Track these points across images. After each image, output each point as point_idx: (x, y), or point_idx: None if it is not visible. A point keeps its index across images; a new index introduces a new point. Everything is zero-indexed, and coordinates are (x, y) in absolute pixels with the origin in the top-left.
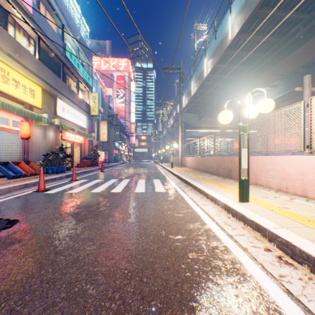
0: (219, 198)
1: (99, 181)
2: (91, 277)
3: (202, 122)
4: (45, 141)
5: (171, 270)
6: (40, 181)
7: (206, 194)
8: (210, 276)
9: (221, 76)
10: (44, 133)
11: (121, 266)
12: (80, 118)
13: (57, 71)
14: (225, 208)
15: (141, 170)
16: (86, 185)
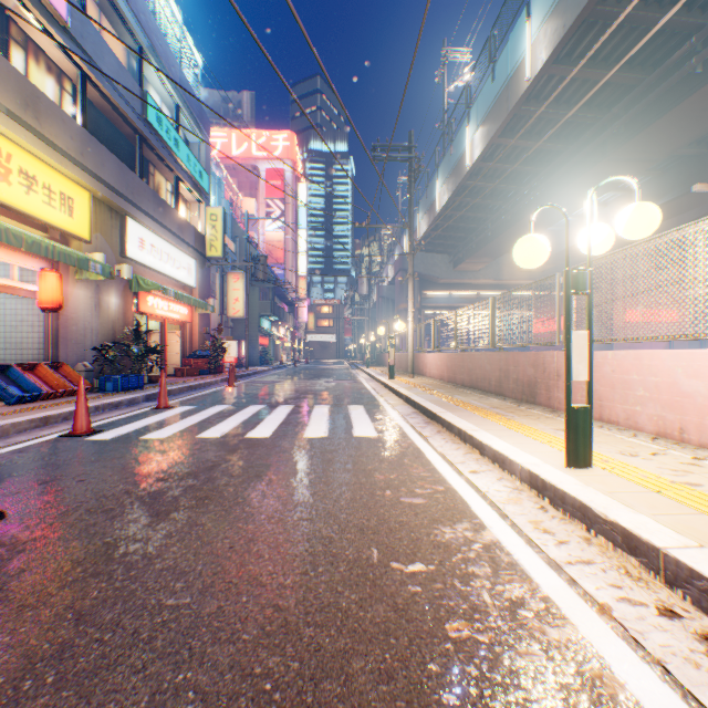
0: (513, 456)
1: (222, 409)
2: (163, 707)
3: (460, 273)
4: (97, 315)
5: (398, 684)
6: (78, 410)
7: (480, 444)
8: (518, 707)
9: (506, 166)
10: (95, 297)
11: (256, 666)
12: (182, 265)
13: (128, 155)
14: (530, 483)
15: (321, 383)
16: (189, 420)
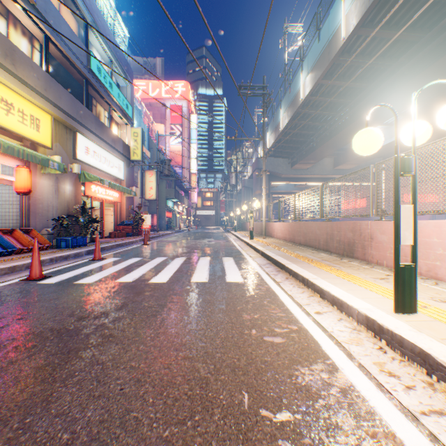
0: (350, 302)
1: (136, 261)
2: None
3: (295, 170)
4: (57, 197)
5: None
6: (33, 262)
7: (321, 290)
8: None
9: (327, 99)
10: (55, 185)
11: None
12: (115, 165)
13: (78, 92)
14: (367, 325)
15: (205, 242)
16: (113, 269)
